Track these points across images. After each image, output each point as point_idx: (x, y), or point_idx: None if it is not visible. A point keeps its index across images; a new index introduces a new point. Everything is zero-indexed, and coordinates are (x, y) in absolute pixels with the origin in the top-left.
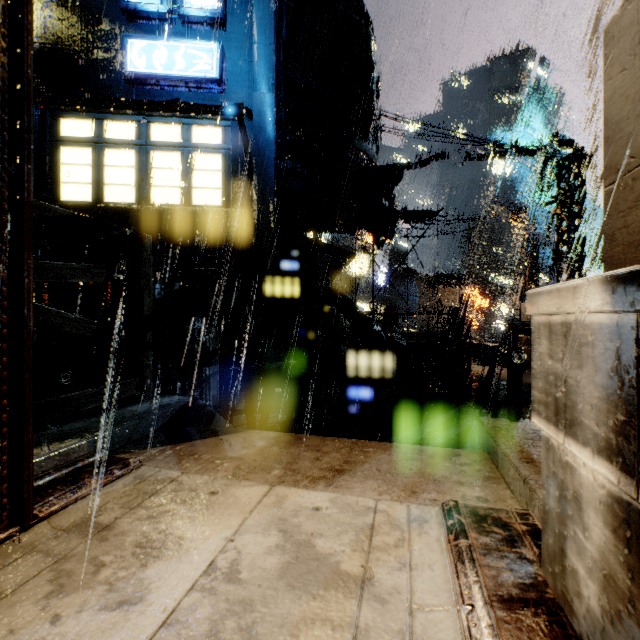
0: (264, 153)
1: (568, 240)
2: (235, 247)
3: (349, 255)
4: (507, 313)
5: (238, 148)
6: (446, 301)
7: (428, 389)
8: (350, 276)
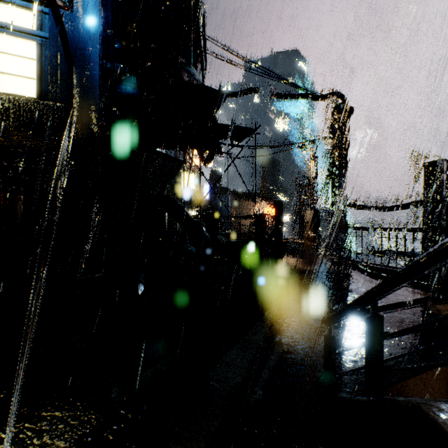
0: (87, 47)
1: (340, 165)
2: (53, 144)
3: (178, 162)
4: (286, 219)
5: (57, 38)
6: (249, 210)
7: (251, 286)
8: (181, 189)
